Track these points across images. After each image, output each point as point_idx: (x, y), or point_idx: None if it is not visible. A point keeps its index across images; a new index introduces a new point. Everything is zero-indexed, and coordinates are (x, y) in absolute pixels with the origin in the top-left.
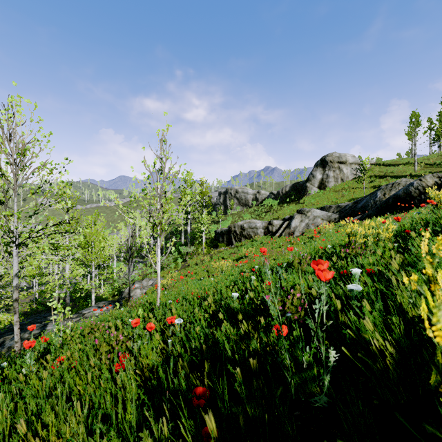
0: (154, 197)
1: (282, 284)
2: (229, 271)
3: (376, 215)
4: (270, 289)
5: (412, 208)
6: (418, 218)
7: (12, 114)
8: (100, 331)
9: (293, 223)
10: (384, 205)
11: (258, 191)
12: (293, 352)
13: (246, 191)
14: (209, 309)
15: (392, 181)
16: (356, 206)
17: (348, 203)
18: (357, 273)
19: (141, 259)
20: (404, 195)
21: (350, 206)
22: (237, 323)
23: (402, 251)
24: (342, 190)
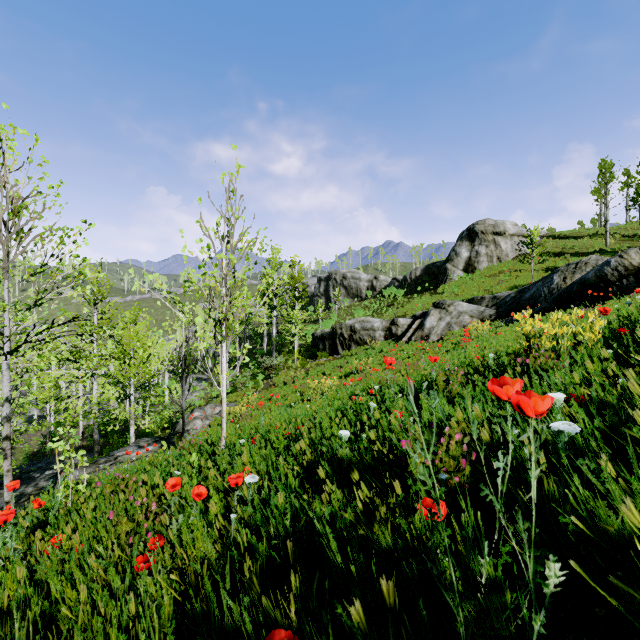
0: (215, 278)
1: (424, 418)
2: (334, 394)
3: (553, 309)
4: (407, 428)
5: (608, 299)
6: (637, 310)
7: (2, 153)
8: (129, 489)
9: (428, 322)
10: (565, 295)
11: (375, 276)
12: (463, 556)
13: (358, 276)
14: (302, 455)
15: (573, 260)
16: (521, 297)
17: (509, 292)
18: (559, 400)
19: (204, 375)
20: (596, 279)
21: (512, 296)
22: (348, 482)
23: (636, 362)
24: (499, 274)
